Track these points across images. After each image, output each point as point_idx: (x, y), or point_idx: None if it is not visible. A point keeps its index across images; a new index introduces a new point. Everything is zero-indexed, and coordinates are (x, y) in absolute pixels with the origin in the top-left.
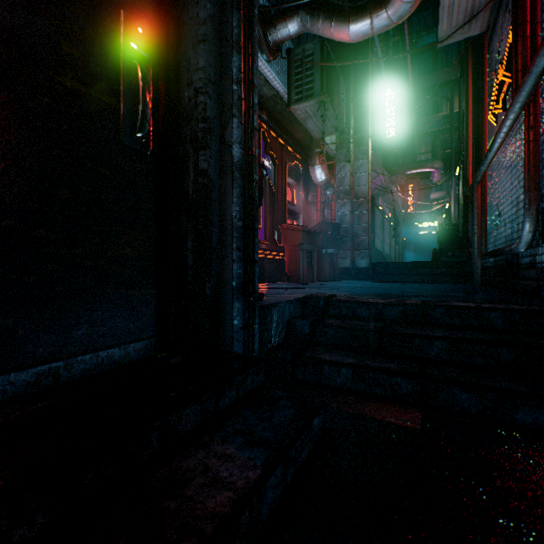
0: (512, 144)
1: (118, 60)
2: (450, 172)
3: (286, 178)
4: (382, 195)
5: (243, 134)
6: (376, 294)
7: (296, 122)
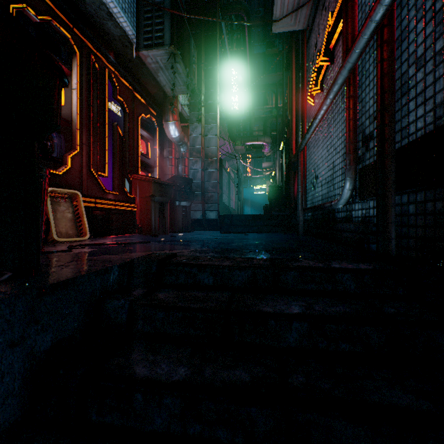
0: (329, 118)
1: None
2: (276, 147)
3: (139, 129)
4: (228, 161)
5: None
6: (223, 250)
7: (149, 75)
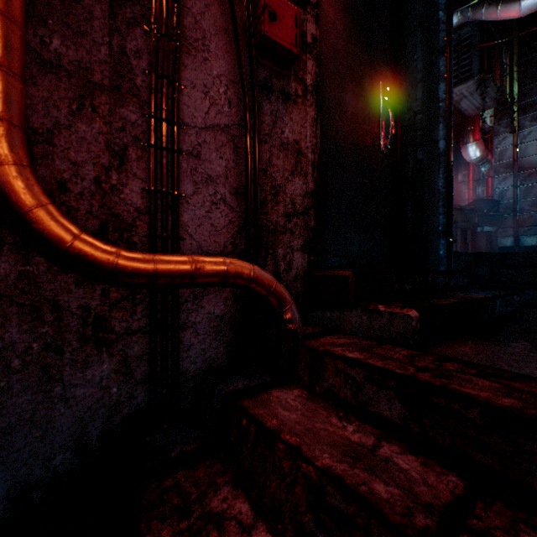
0: None
1: (379, 109)
2: None
3: None
4: None
5: (446, 133)
6: None
7: None
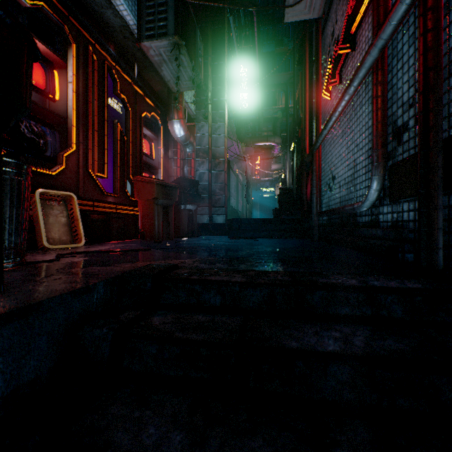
0: (349, 112)
1: None
2: (286, 148)
3: (142, 127)
4: (236, 163)
5: None
6: (232, 259)
7: (152, 70)
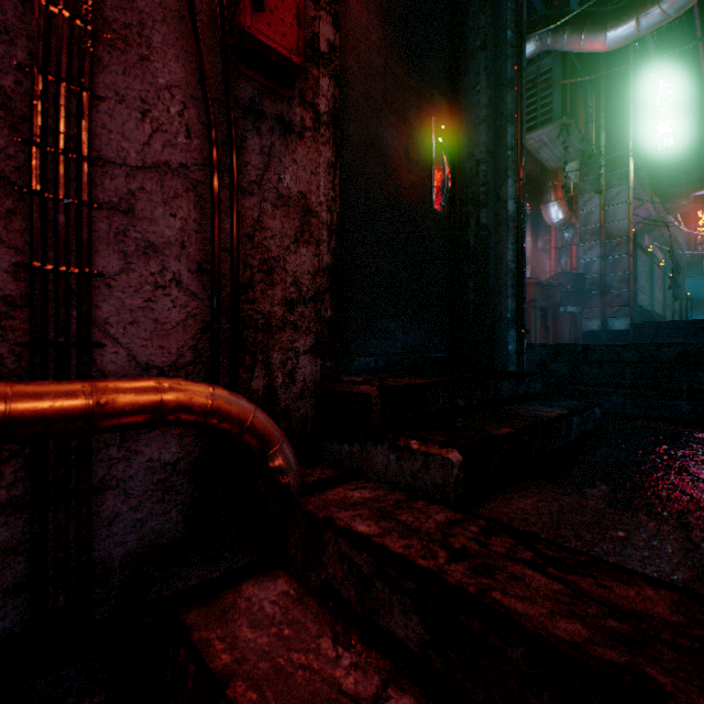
0: None
1: (431, 154)
2: None
3: None
4: (648, 232)
5: (516, 191)
6: None
7: None
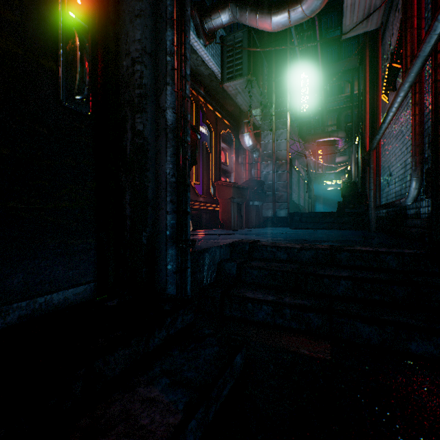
0: (401, 118)
1: (56, 27)
2: (351, 140)
3: (220, 143)
4: (298, 159)
5: (176, 100)
6: (293, 239)
7: (228, 97)
